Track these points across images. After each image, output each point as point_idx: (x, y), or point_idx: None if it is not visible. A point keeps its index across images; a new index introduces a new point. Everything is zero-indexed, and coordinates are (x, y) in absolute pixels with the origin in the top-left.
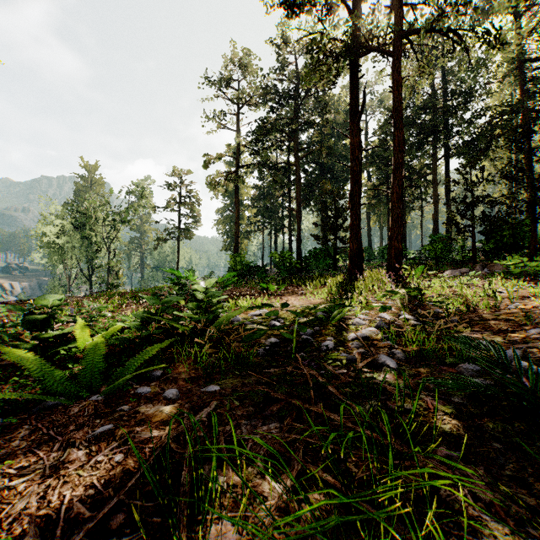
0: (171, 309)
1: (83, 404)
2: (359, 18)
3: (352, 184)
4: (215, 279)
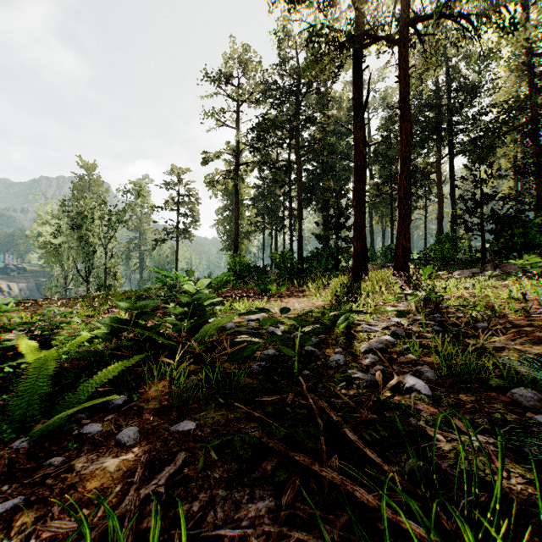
0: (149, 314)
1: None
2: None
3: (356, 180)
4: (208, 280)
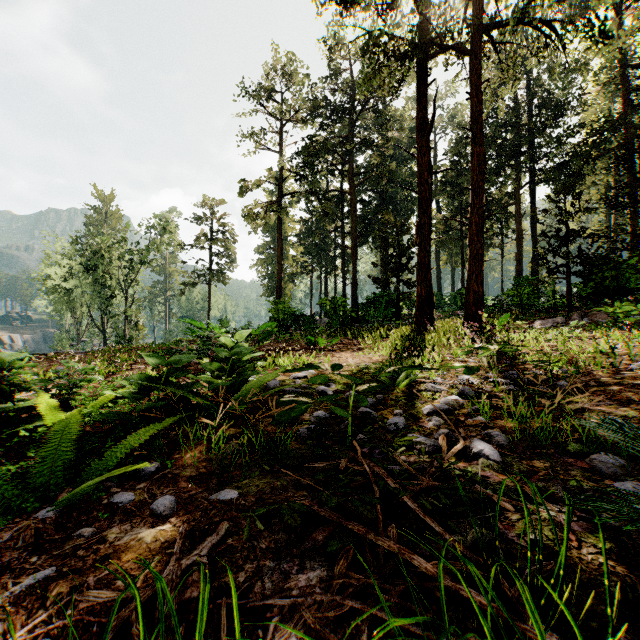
0: (182, 371)
1: (21, 526)
2: (429, 4)
3: (420, 214)
4: (247, 331)
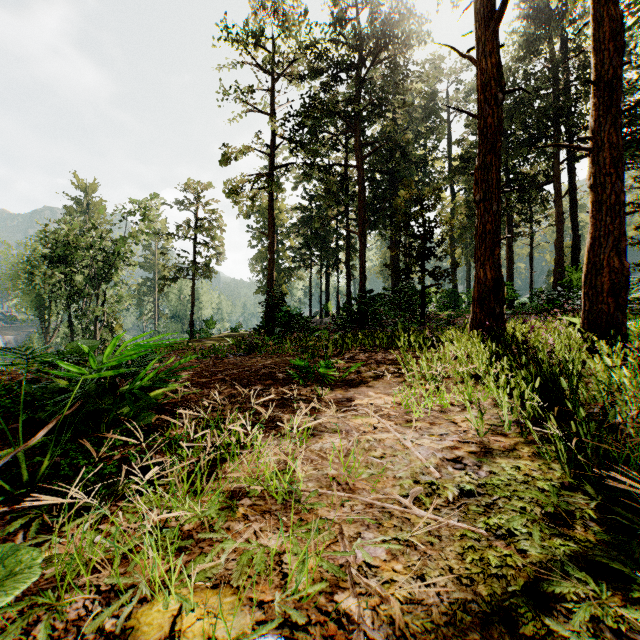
0: None
1: None
2: None
3: (482, 151)
4: None
